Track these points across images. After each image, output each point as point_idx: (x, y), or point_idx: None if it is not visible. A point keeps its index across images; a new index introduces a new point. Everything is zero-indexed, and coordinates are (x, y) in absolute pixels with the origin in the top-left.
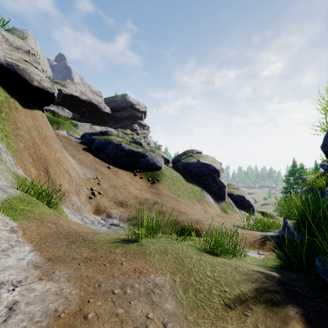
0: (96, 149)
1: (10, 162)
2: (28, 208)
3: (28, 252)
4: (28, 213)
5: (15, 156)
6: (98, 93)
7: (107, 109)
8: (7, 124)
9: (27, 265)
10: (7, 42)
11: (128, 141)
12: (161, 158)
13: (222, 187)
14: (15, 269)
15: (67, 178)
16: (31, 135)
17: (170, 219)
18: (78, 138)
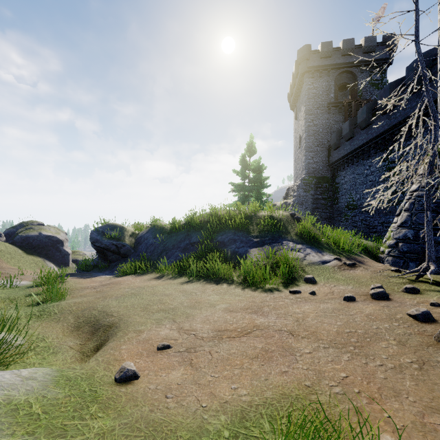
0: None
1: None
2: None
3: None
4: None
5: None
6: None
7: None
8: None
9: None
10: None
11: None
12: None
13: (66, 255)
14: None
15: None
16: None
17: None
18: None
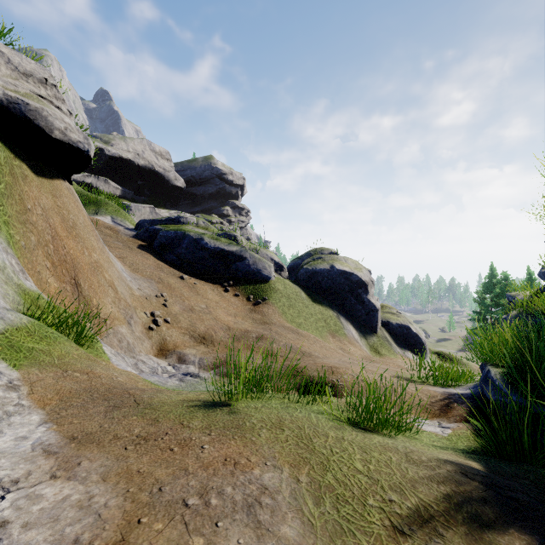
0: (160, 247)
1: (12, 268)
2: (42, 346)
3: (37, 426)
4: (41, 355)
5: (21, 257)
6: (165, 155)
7: (179, 182)
8: (8, 203)
9: (33, 449)
10: (9, 64)
11: (214, 234)
12: (270, 262)
13: (372, 312)
14: (9, 457)
15: (111, 295)
16: (49, 221)
17: (286, 364)
18: (130, 229)
